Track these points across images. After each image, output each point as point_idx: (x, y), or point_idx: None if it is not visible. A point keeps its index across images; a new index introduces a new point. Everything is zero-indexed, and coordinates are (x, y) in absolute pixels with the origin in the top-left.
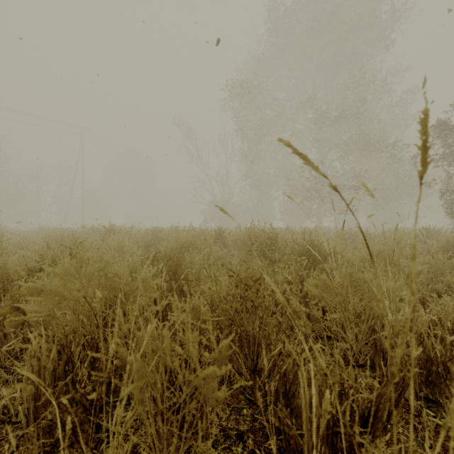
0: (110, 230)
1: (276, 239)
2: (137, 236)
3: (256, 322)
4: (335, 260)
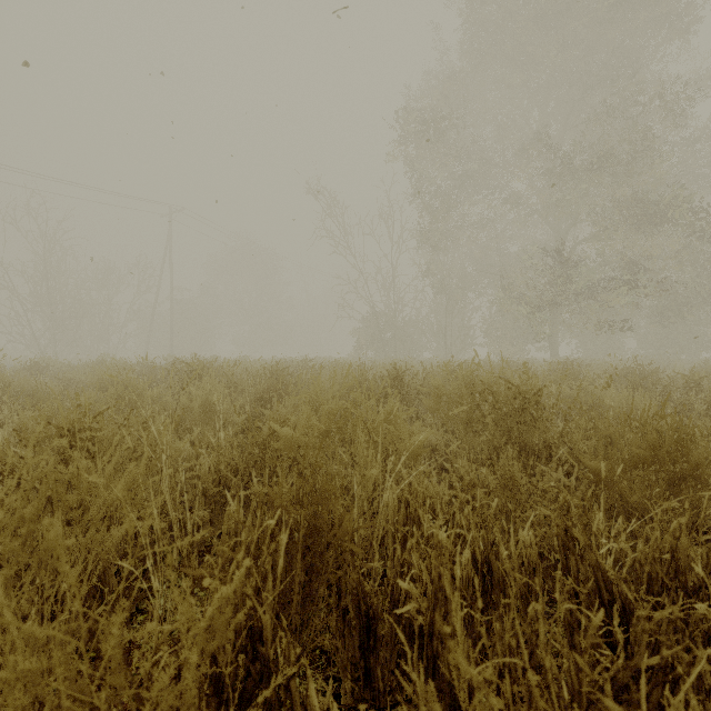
0: (196, 368)
1: (537, 399)
2: (243, 381)
3: None
4: None
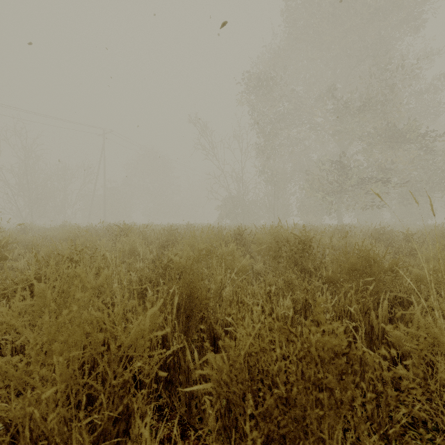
0: (124, 229)
1: (310, 244)
2: (152, 236)
3: (338, 429)
4: (398, 276)
